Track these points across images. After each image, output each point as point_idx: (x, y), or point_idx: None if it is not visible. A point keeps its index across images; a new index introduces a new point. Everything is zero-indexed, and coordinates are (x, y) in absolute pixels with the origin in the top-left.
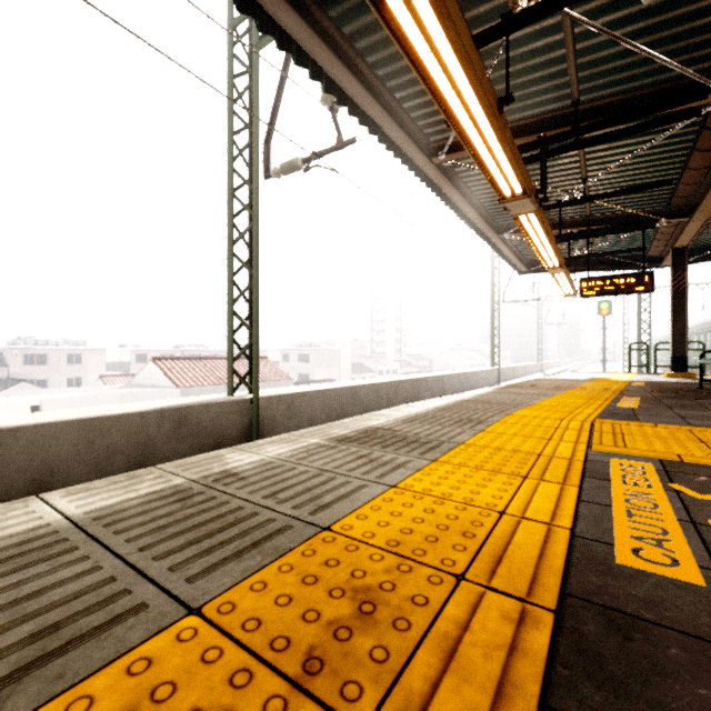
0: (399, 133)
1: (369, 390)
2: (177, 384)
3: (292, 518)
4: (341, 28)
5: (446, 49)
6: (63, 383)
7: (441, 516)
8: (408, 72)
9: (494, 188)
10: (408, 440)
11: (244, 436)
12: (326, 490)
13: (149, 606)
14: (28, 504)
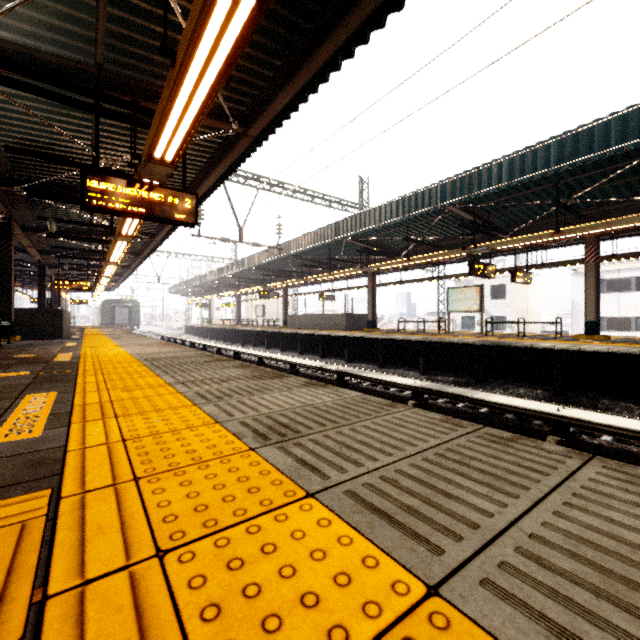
0: None
1: None
2: None
3: None
4: None
5: None
6: None
7: None
8: None
9: None
10: None
11: None
12: None
13: None
14: None
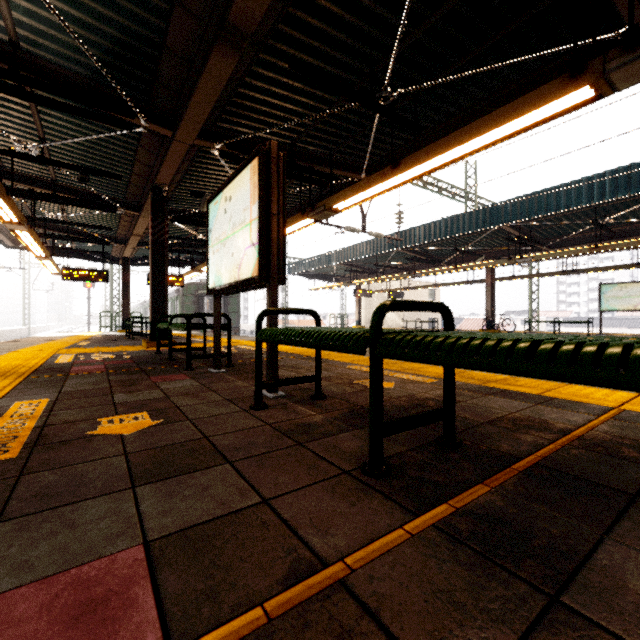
0: None
1: None
2: None
3: None
4: None
5: None
6: None
7: (1, 366)
8: None
9: None
10: None
11: None
12: None
13: None
14: None
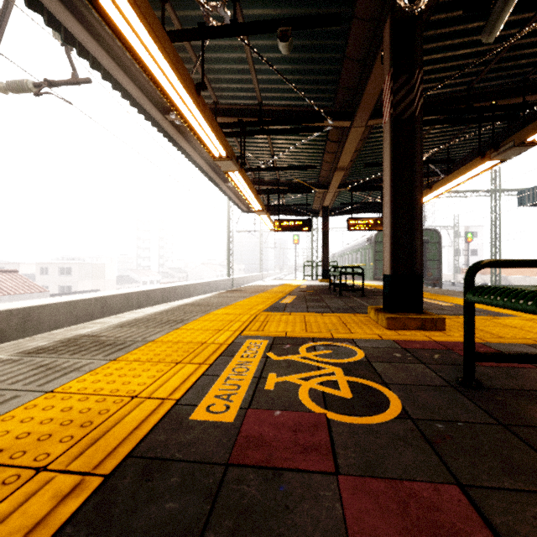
0: (133, 87)
1: (120, 299)
2: None
3: None
4: None
5: (140, 29)
6: None
7: (75, 411)
8: None
9: (206, 148)
10: (105, 344)
11: None
12: None
13: None
14: None
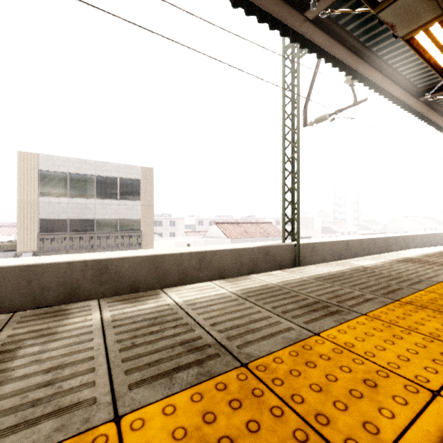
0: (398, 90)
1: (356, 243)
2: (228, 237)
3: (419, 279)
4: (371, 49)
5: None
6: (168, 235)
7: None
8: (410, 57)
9: None
10: (438, 263)
11: (292, 263)
12: (421, 274)
13: (404, 288)
14: (308, 268)
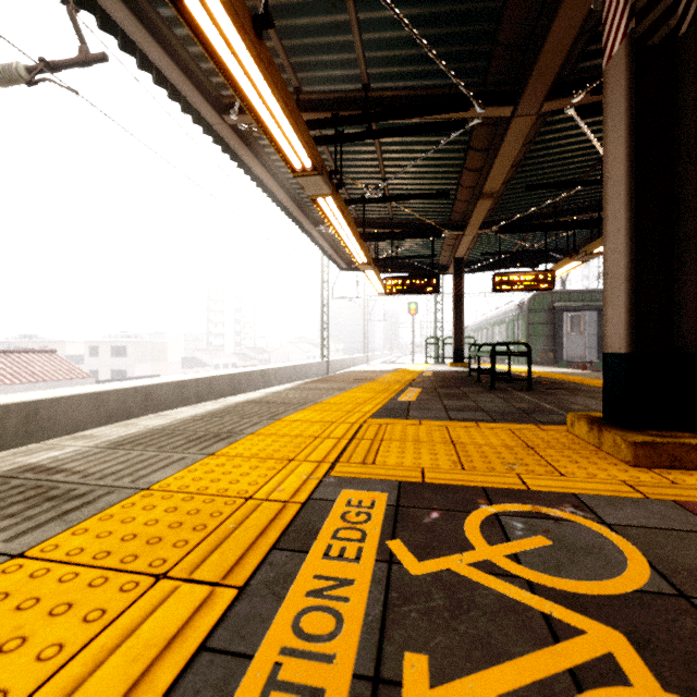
0: (170, 65)
1: (171, 389)
2: None
3: None
4: None
5: None
6: None
7: None
8: None
9: (280, 153)
10: (49, 494)
11: None
12: None
13: None
14: None
